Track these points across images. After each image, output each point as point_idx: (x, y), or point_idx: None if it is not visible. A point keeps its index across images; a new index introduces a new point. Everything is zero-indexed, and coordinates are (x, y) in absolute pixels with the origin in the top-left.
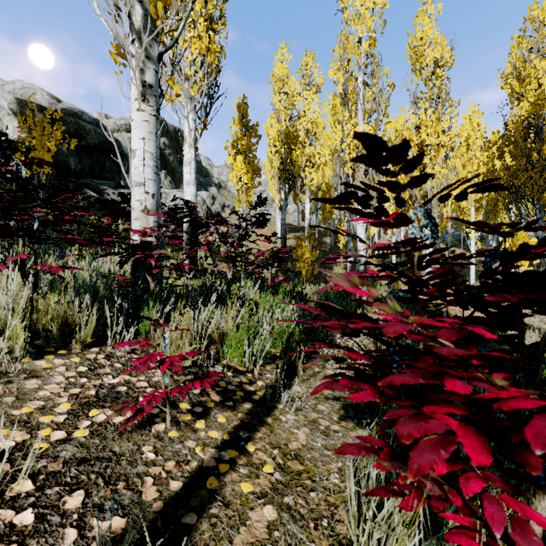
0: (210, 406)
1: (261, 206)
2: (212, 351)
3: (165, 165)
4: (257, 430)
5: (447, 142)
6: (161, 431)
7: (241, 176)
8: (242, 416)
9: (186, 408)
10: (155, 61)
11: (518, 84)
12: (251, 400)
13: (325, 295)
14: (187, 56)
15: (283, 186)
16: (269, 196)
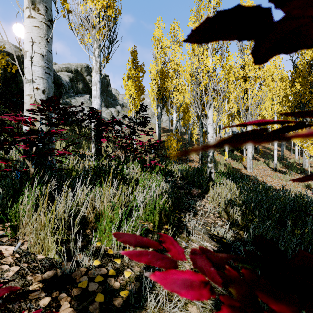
0: None
1: (143, 111)
2: (89, 229)
3: (89, 92)
4: None
5: (261, 75)
6: None
7: (131, 93)
8: None
9: None
10: None
11: None
12: (111, 309)
13: (186, 172)
14: (93, 11)
15: (159, 104)
16: (151, 111)
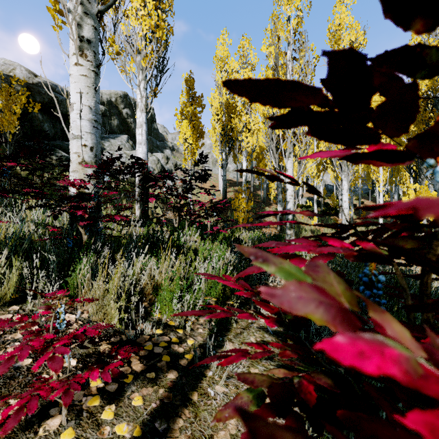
0: (127, 381)
1: (203, 162)
2: (146, 302)
3: (127, 131)
4: (178, 415)
5: None
6: (52, 431)
7: (187, 137)
8: (163, 394)
9: (97, 386)
10: (94, 19)
11: None
12: (177, 367)
13: (259, 240)
14: (138, 32)
15: (224, 148)
16: (213, 157)
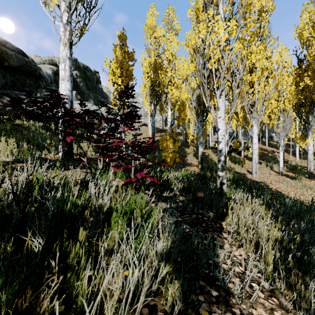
0: None
1: (128, 97)
2: None
3: (77, 88)
4: None
5: (269, 66)
6: None
7: (116, 78)
8: None
9: None
10: None
11: (313, 30)
12: None
13: (188, 182)
14: None
15: (153, 100)
16: (144, 111)
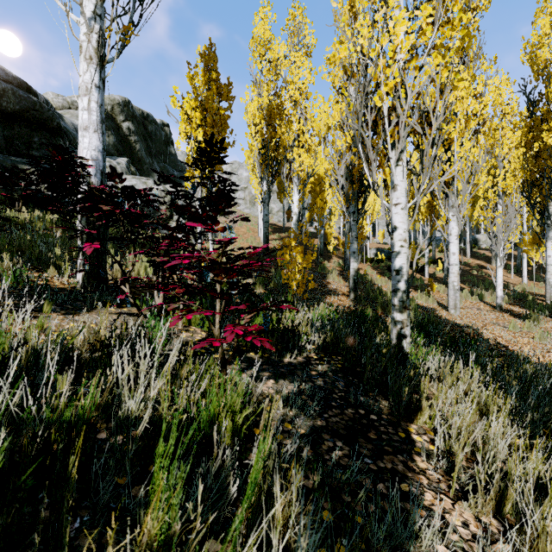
0: None
1: (214, 163)
2: None
3: (130, 153)
4: None
5: (480, 112)
6: None
7: (193, 129)
8: None
9: None
10: None
11: None
12: None
13: (334, 332)
14: None
15: (265, 174)
16: (251, 194)
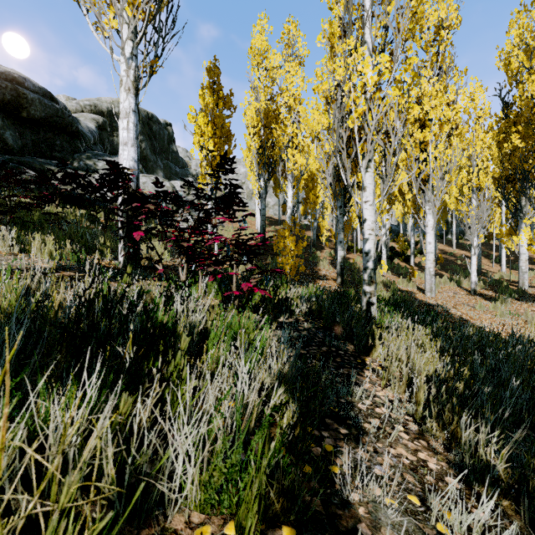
0: None
1: (226, 172)
2: None
3: None
4: None
5: (452, 118)
6: None
7: (205, 141)
8: None
9: None
10: None
11: (525, 56)
12: None
13: (318, 302)
14: None
15: (263, 172)
16: (248, 189)
